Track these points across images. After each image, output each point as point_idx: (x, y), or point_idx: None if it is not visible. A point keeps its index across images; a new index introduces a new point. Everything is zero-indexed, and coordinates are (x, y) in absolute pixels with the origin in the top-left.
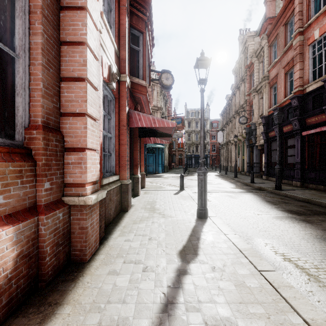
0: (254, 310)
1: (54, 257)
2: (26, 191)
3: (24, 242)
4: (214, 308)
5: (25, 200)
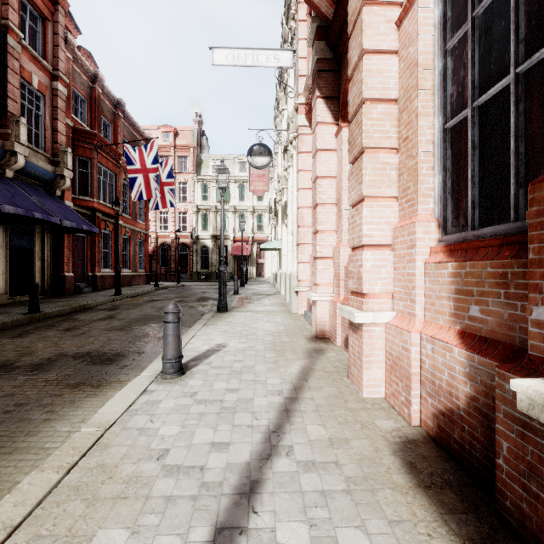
0: (117, 487)
1: (522, 488)
2: (516, 313)
3: (481, 389)
4: (177, 488)
5: (513, 329)
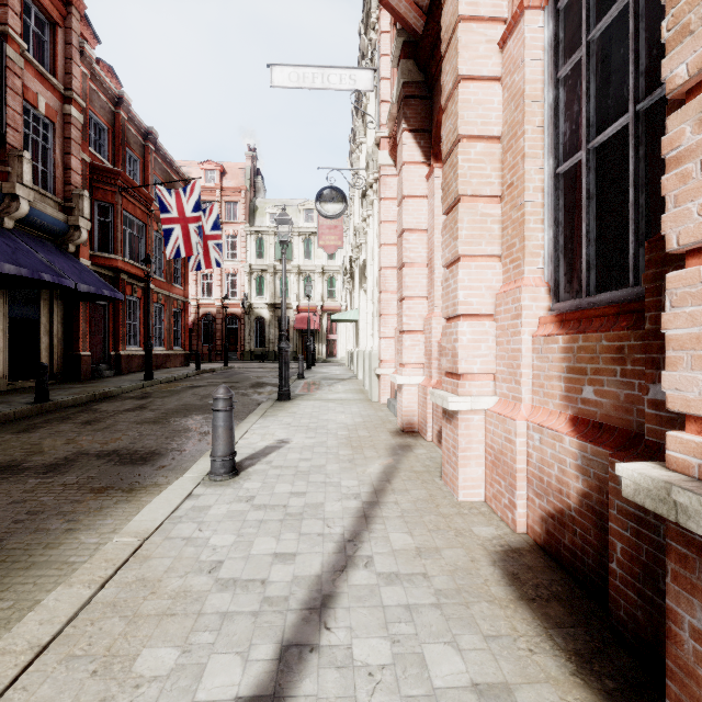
0: (162, 602)
1: (637, 594)
2: (633, 394)
3: (594, 483)
4: (234, 603)
5: (630, 413)
